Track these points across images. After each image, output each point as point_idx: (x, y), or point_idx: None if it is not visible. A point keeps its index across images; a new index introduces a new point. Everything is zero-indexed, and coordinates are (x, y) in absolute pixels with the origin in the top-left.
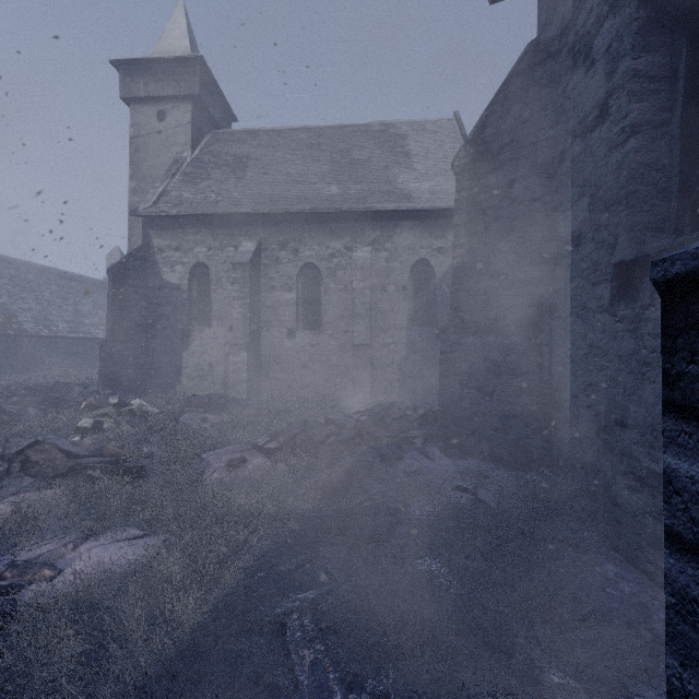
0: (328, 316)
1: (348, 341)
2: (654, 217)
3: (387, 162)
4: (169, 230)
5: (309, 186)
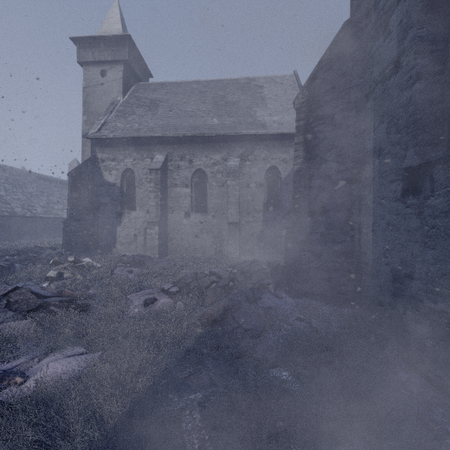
0: (211, 203)
1: (225, 219)
2: (432, 136)
3: (250, 103)
4: (108, 148)
5: (199, 119)
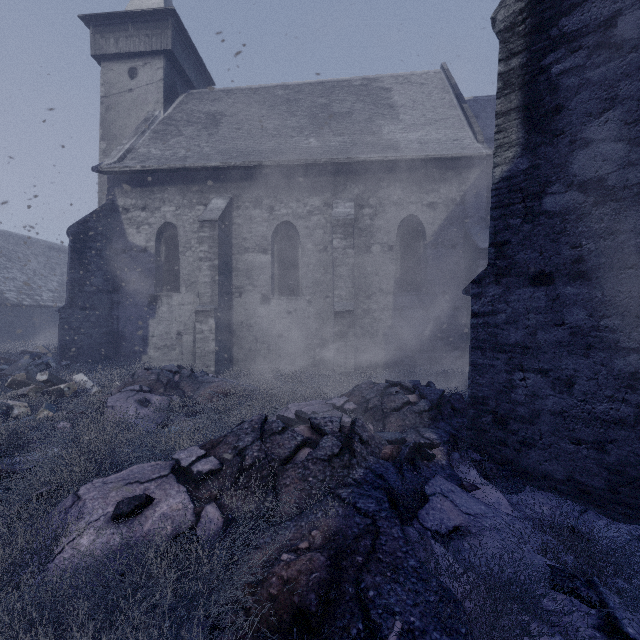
0: (306, 280)
1: (329, 307)
2: None
3: (370, 114)
4: (135, 189)
5: (286, 139)
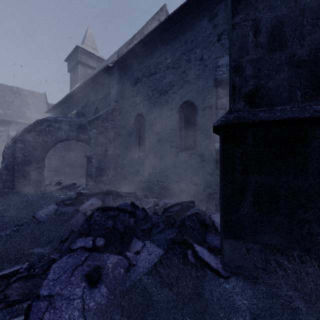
0: None
1: None
2: None
3: (20, 104)
4: None
5: None
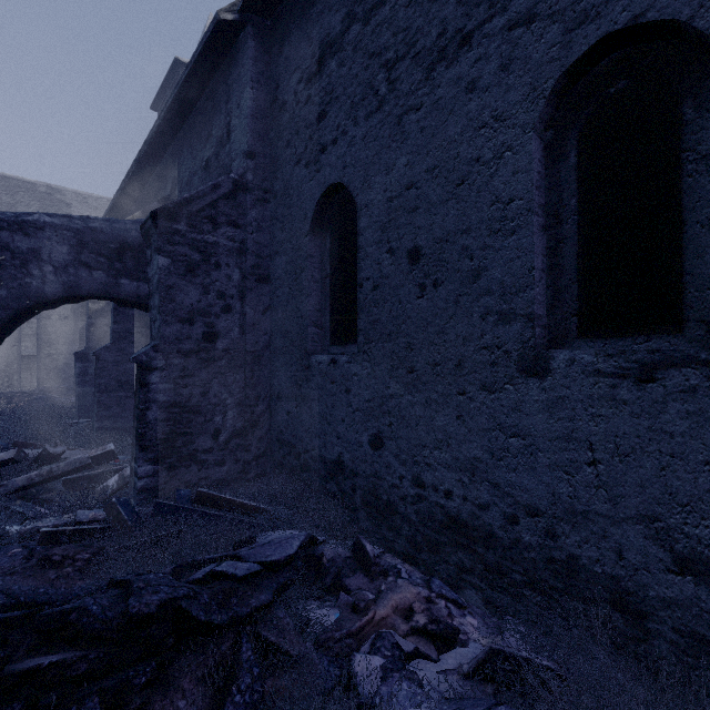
0: None
1: (16, 352)
2: None
3: None
4: None
5: None
